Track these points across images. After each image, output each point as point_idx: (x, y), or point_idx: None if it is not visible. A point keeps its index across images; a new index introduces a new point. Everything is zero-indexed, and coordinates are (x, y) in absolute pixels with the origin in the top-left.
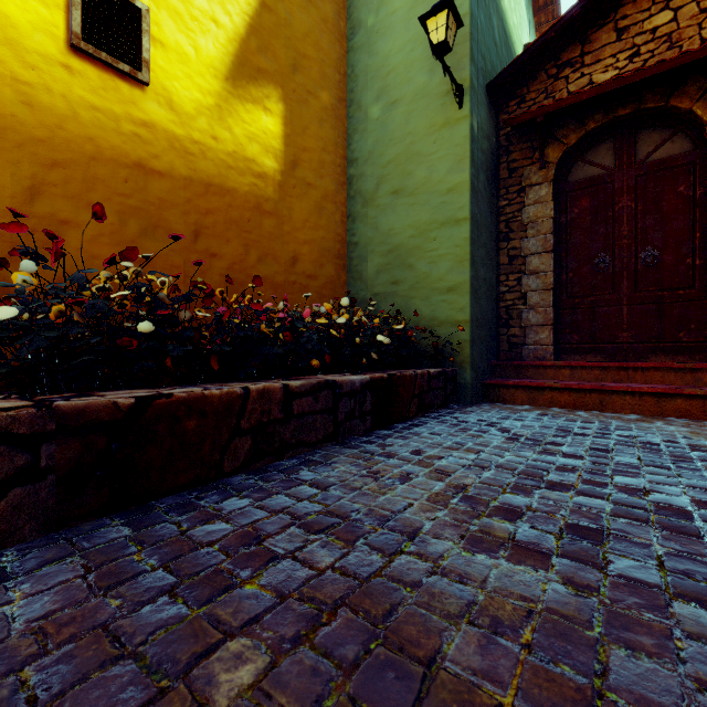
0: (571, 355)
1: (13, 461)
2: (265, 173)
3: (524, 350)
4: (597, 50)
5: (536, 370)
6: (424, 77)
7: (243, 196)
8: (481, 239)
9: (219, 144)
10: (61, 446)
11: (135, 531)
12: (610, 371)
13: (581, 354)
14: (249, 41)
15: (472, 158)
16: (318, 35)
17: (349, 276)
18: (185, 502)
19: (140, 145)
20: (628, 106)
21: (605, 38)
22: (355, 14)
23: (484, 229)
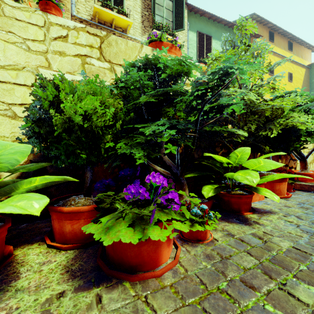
0: None
1: None
2: None
3: None
4: None
5: None
6: None
7: None
8: None
9: None
10: None
11: None
12: None
13: None
14: None
15: None
16: None
17: None
18: None
19: None
20: None
21: None
22: (312, 86)
23: None
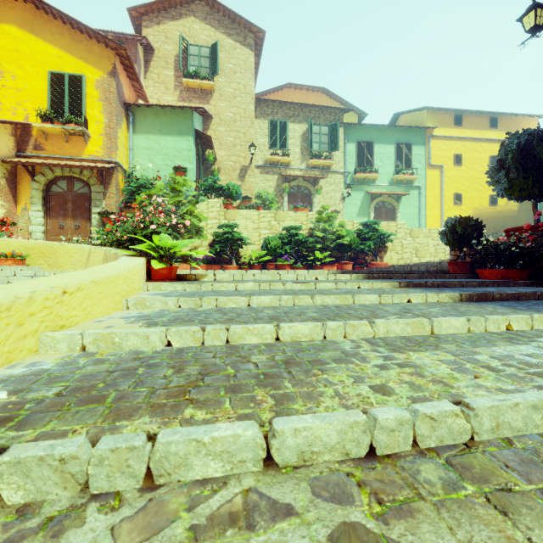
0: None
1: None
2: (515, 211)
3: None
4: None
5: None
6: None
7: (510, 216)
8: None
9: (506, 209)
10: None
11: None
12: None
13: None
14: None
15: None
16: None
17: None
18: None
19: (496, 214)
20: None
21: None
22: None
23: None
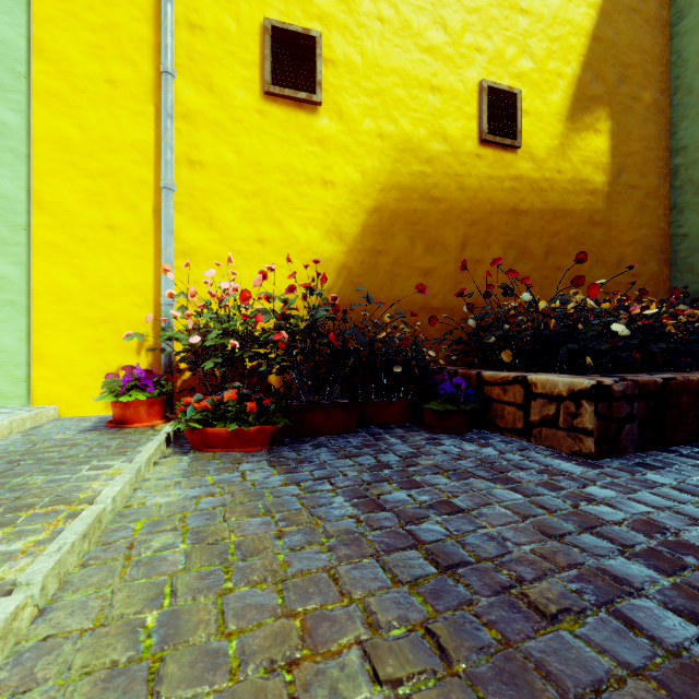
0: None
1: (625, 409)
2: (595, 189)
3: None
4: None
5: None
6: None
7: (578, 213)
8: None
9: (561, 175)
10: (638, 404)
11: (698, 460)
12: None
13: None
14: (582, 78)
15: None
16: (641, 39)
17: (673, 270)
18: (698, 451)
19: (514, 194)
20: None
21: None
22: None
23: None
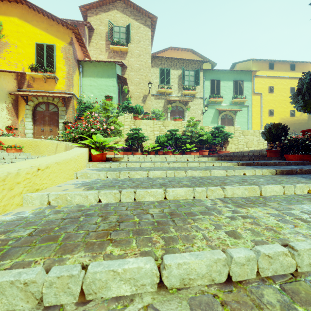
0: None
1: None
2: (305, 119)
3: None
4: None
5: None
6: None
7: (303, 123)
8: None
9: (300, 118)
10: None
11: None
12: None
13: None
14: None
15: None
16: None
17: None
18: None
19: (294, 121)
20: None
21: None
22: None
23: None
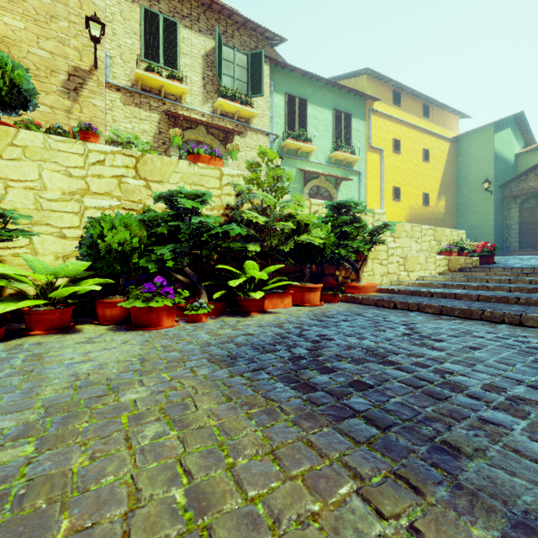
0: (524, 249)
1: None
2: (442, 213)
3: (510, 248)
4: (530, 178)
5: (513, 252)
6: (481, 187)
7: (439, 219)
8: (497, 223)
9: (436, 211)
10: None
11: None
12: (531, 251)
13: (526, 248)
14: (440, 188)
15: (494, 206)
16: (451, 178)
17: None
18: None
19: (428, 216)
20: (537, 192)
21: (532, 176)
22: (459, 168)
23: (498, 220)
